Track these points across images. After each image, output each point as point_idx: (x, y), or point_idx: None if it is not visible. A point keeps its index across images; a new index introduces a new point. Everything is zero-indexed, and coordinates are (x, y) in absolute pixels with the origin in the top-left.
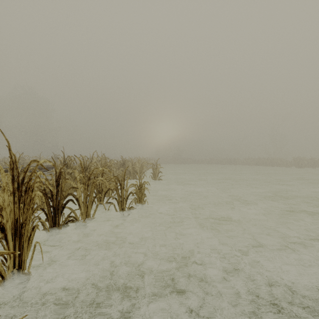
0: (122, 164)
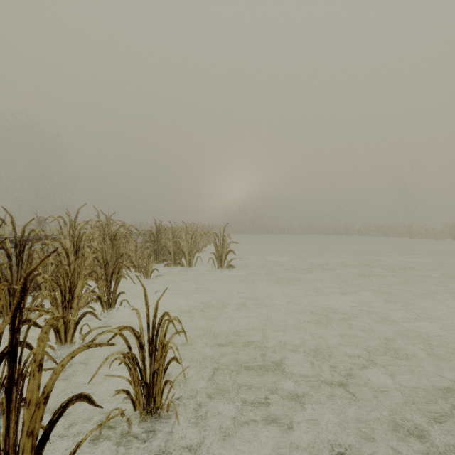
0: (154, 235)
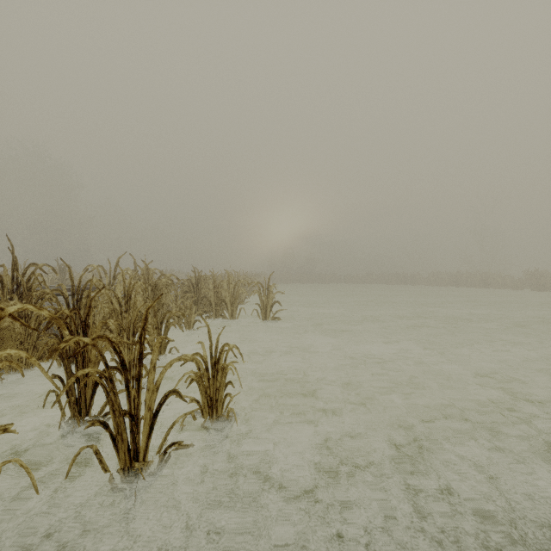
0: (193, 285)
